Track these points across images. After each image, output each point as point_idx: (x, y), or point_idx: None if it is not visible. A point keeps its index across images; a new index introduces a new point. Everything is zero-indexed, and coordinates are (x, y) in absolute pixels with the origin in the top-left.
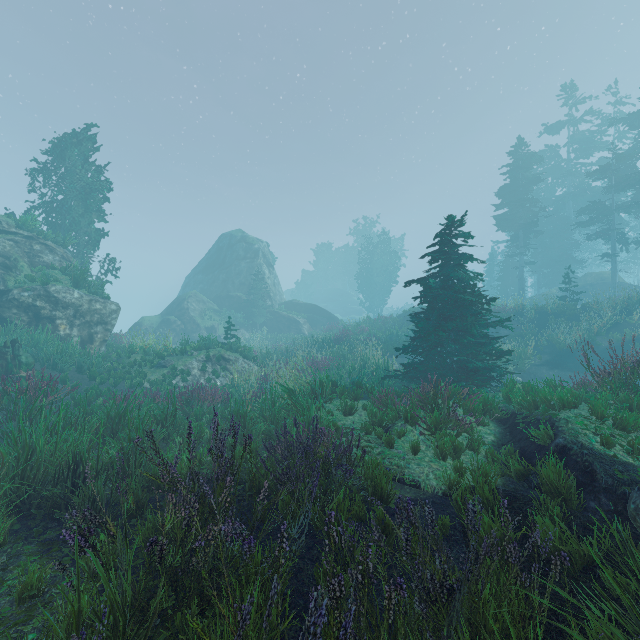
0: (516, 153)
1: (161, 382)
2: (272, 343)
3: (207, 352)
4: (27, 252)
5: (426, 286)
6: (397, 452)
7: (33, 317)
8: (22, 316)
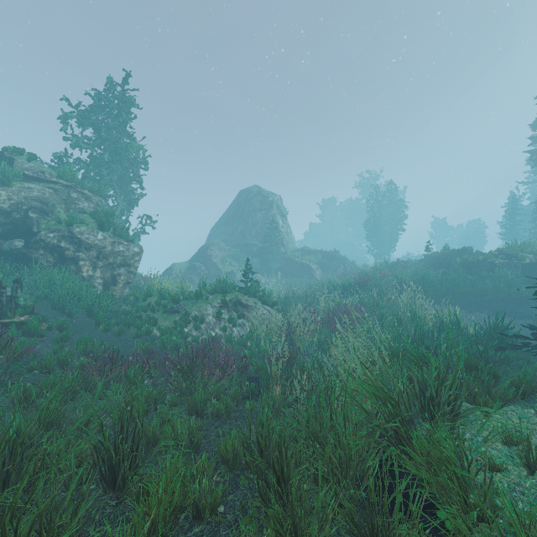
0: None
1: (171, 330)
2: (286, 287)
3: (223, 296)
4: (65, 199)
5: None
6: None
7: (58, 258)
8: (48, 257)
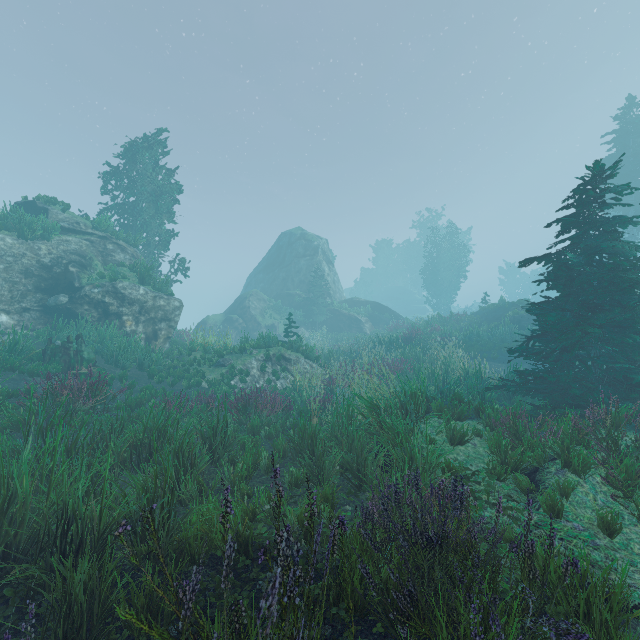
0: (625, 116)
1: (219, 382)
2: (332, 342)
3: (267, 351)
4: (101, 251)
5: (556, 264)
6: (573, 527)
7: (102, 313)
8: (93, 312)
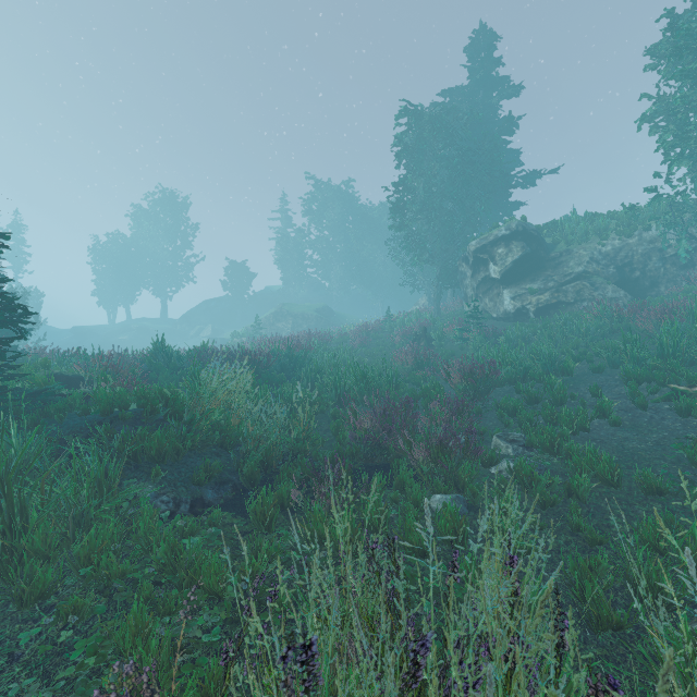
0: None
1: None
2: None
3: None
4: None
5: None
6: None
7: None
8: None
